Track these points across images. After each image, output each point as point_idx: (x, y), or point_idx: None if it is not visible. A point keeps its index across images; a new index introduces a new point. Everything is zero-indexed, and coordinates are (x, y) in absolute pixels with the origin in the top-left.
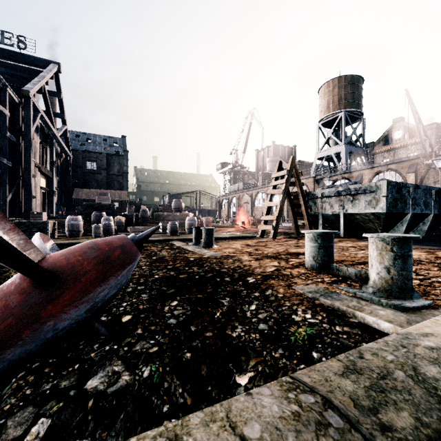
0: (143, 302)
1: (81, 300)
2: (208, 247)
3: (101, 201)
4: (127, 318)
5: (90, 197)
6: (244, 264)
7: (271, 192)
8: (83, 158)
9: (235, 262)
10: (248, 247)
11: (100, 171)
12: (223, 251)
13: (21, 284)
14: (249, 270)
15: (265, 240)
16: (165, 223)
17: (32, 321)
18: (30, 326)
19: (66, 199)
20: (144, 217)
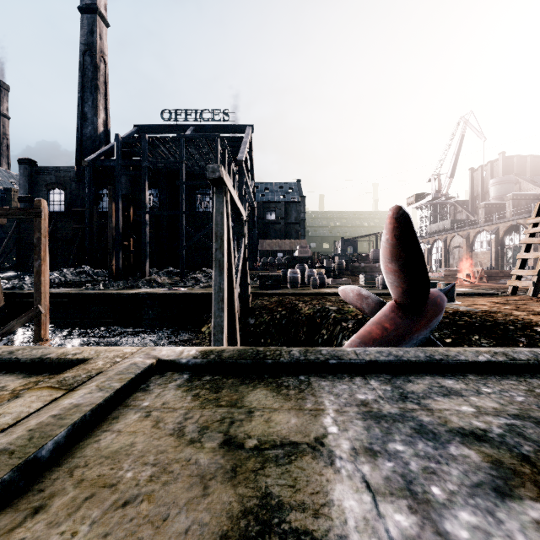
0: (451, 334)
1: (428, 325)
2: (449, 302)
3: (302, 254)
4: (449, 341)
5: (273, 248)
6: (521, 318)
7: (527, 241)
8: (263, 209)
9: (507, 316)
10: (502, 305)
11: (278, 220)
12: (476, 307)
13: (397, 313)
14: (531, 322)
15: (517, 298)
16: (367, 276)
17: (408, 332)
18: (408, 335)
19: (250, 250)
20: (340, 269)
